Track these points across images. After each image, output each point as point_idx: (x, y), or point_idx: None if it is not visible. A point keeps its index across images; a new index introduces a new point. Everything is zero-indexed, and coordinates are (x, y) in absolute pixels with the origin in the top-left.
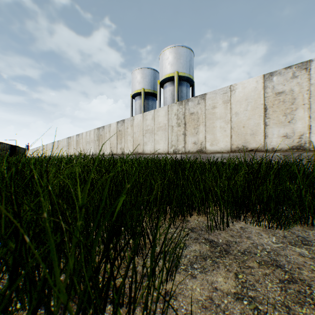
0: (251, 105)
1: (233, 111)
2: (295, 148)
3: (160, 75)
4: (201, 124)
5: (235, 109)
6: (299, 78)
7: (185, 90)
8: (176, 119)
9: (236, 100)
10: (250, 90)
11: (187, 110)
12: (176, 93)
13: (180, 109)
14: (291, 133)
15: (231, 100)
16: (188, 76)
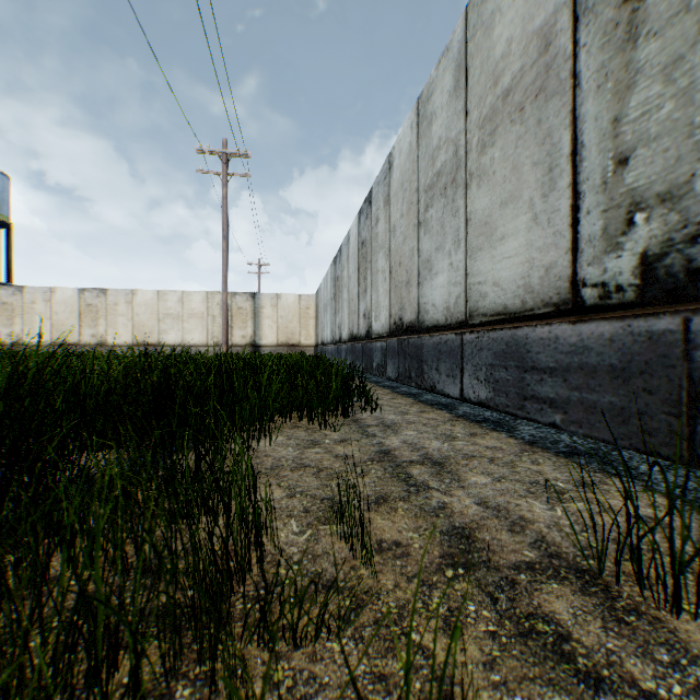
0: (71, 309)
1: (55, 311)
2: (100, 344)
3: None
4: (19, 316)
5: (57, 309)
6: (102, 298)
7: None
8: None
9: (58, 302)
10: (70, 296)
11: None
12: None
13: None
14: (98, 334)
15: (53, 300)
16: None
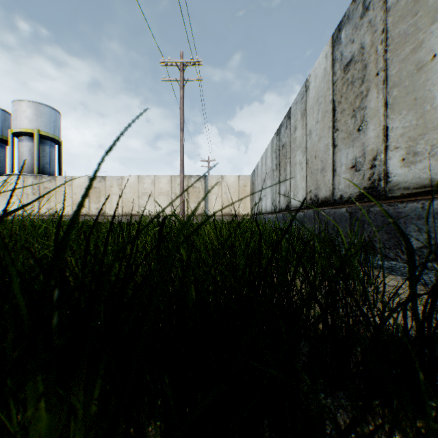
0: (83, 190)
1: (74, 192)
2: (101, 214)
3: (14, 125)
4: (53, 196)
5: (75, 191)
6: (102, 183)
7: (49, 149)
8: (33, 189)
9: (76, 186)
10: (83, 182)
11: (43, 185)
12: (38, 152)
13: (36, 182)
14: (100, 207)
15: (73, 185)
16: (53, 136)
